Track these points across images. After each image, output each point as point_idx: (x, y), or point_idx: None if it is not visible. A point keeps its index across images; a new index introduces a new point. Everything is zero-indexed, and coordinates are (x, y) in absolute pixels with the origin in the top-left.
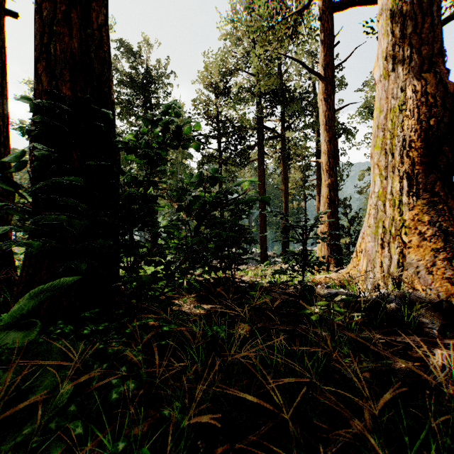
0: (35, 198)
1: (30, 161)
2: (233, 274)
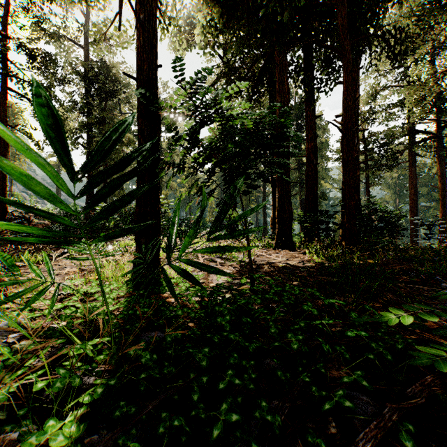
0: None
1: None
2: (395, 242)
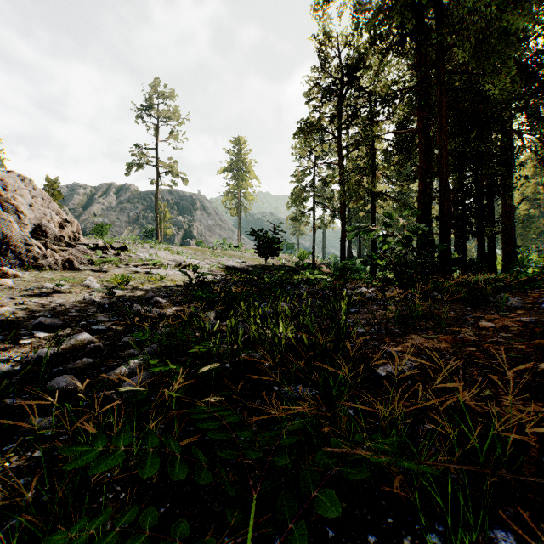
0: (503, 262)
1: (502, 257)
2: None
